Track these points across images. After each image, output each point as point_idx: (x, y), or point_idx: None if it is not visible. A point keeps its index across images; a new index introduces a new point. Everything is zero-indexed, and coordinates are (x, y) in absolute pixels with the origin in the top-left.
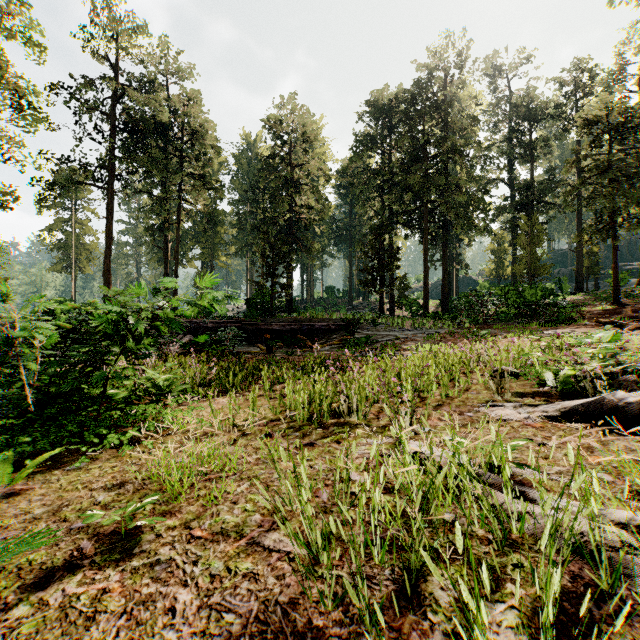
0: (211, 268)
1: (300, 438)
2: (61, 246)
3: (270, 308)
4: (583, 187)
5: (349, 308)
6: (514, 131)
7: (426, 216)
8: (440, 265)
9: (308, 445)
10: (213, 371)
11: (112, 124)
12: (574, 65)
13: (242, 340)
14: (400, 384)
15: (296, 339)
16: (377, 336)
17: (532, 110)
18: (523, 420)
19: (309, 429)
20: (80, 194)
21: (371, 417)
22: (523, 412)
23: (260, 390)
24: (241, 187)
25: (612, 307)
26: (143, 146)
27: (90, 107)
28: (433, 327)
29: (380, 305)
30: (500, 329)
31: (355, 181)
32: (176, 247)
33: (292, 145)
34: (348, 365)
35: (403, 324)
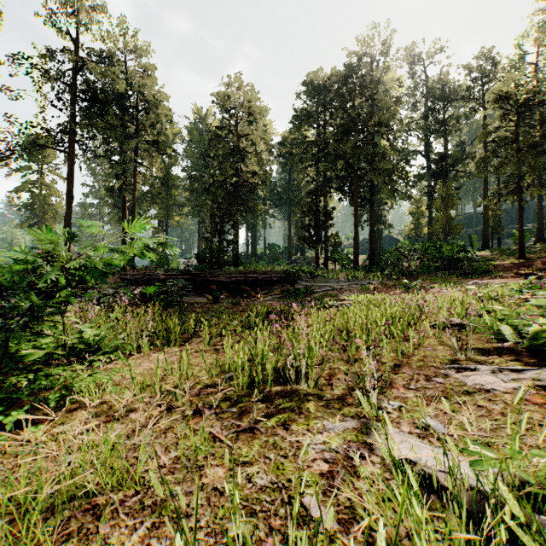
0: (166, 226)
1: (237, 418)
2: (29, 206)
3: (218, 262)
4: (493, 156)
5: (288, 262)
6: (430, 110)
7: (356, 181)
8: (367, 225)
9: (247, 431)
10: (149, 325)
11: (73, 93)
12: (481, 53)
13: (192, 291)
14: (348, 338)
15: (240, 290)
16: (315, 287)
17: (445, 92)
18: (511, 391)
19: (249, 403)
20: (46, 159)
21: (322, 383)
22: (505, 379)
23: (200, 344)
24: (193, 155)
25: (519, 261)
26: (102, 114)
27: (52, 78)
28: (364, 279)
29: (317, 259)
30: (425, 280)
31: (294, 150)
32: (133, 207)
33: (238, 117)
34: (291, 316)
35: (338, 276)
